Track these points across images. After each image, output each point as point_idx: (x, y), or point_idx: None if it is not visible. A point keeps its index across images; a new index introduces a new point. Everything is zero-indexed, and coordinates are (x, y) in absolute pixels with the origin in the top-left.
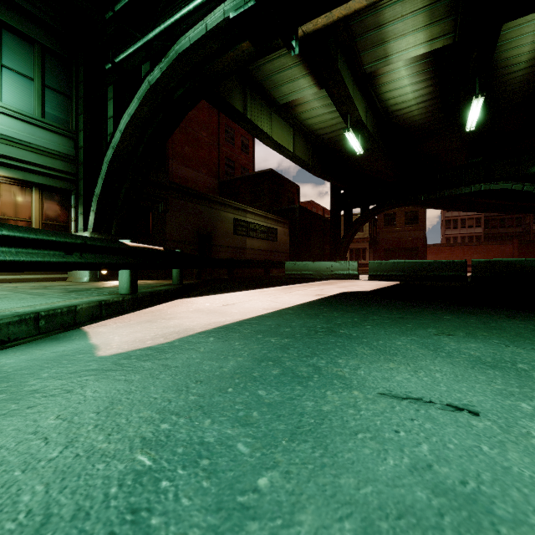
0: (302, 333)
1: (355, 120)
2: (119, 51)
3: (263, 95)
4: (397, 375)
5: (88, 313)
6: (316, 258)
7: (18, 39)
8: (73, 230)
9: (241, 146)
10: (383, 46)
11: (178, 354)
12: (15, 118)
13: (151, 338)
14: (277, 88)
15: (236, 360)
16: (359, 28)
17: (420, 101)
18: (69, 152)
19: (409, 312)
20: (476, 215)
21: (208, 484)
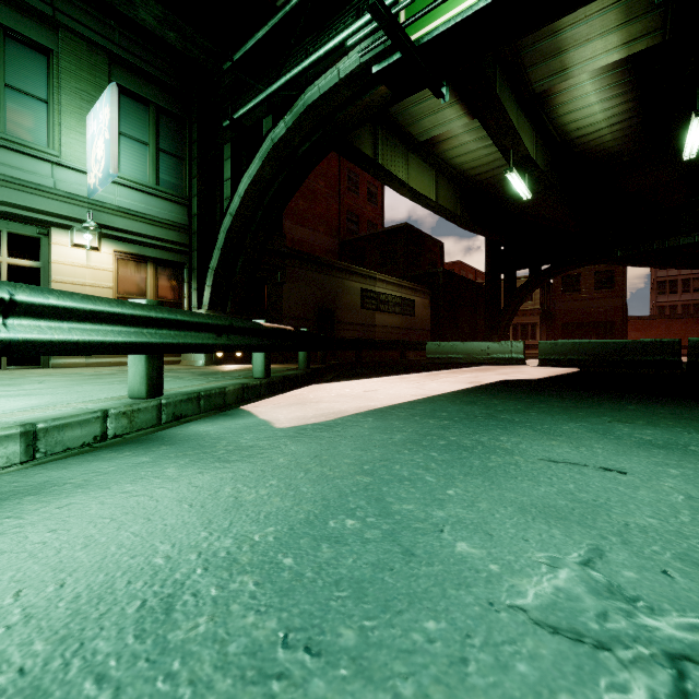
0: (460, 417)
1: (520, 156)
2: (236, 103)
3: (398, 133)
4: (558, 449)
5: (233, 396)
6: (466, 337)
7: (135, 103)
8: (187, 307)
9: (366, 195)
10: (559, 57)
11: (347, 429)
12: (132, 188)
13: (312, 416)
14: (416, 122)
15: (402, 434)
16: (526, 38)
17: (613, 122)
18: (183, 221)
19: (585, 401)
20: None
21: (414, 491)
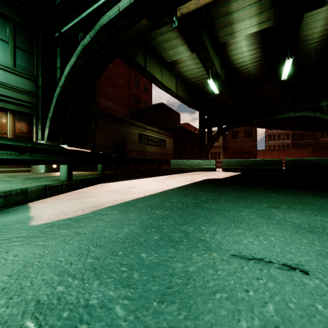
0: (178, 207)
1: (214, 72)
2: (64, 25)
3: (157, 56)
4: (244, 239)
5: (36, 193)
6: (190, 158)
7: None
8: (35, 139)
9: (143, 89)
10: (231, 26)
11: (89, 223)
12: None
13: (73, 211)
14: (166, 52)
15: (129, 228)
16: (216, 14)
17: (253, 61)
18: (32, 90)
19: (248, 192)
20: (286, 132)
21: None
